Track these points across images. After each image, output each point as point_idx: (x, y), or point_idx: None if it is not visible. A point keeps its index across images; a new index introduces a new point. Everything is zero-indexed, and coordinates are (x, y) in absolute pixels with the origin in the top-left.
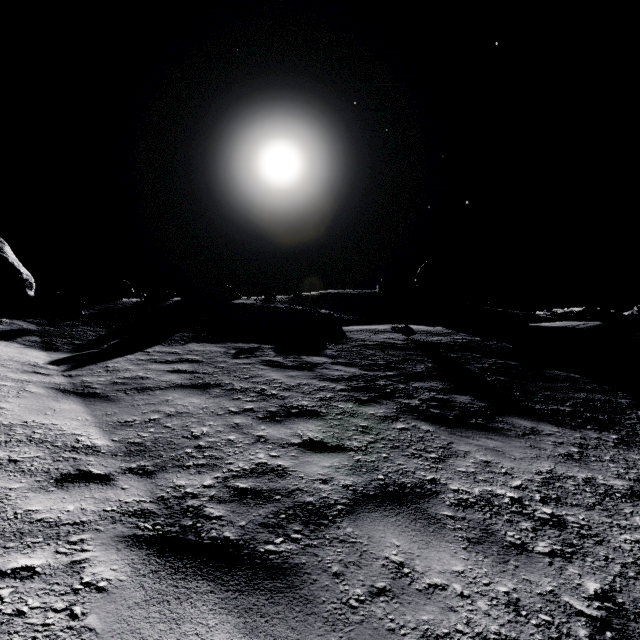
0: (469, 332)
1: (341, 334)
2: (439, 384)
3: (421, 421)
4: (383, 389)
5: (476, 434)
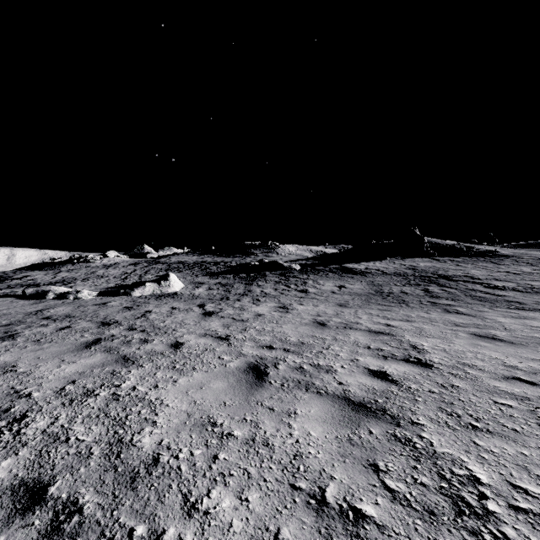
0: None
1: None
2: None
3: None
4: None
5: None
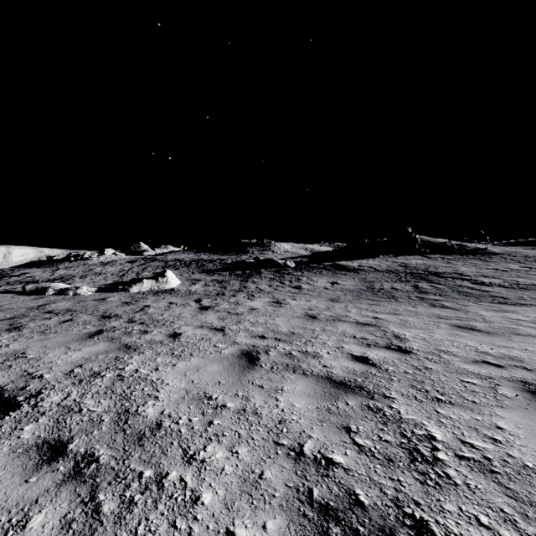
0: None
1: None
2: None
3: None
4: None
5: None
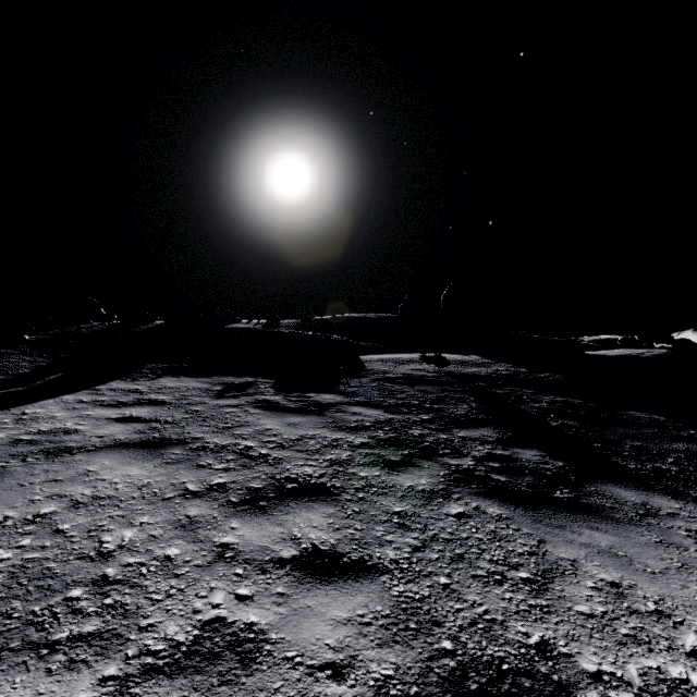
0: (511, 362)
1: (358, 365)
2: (492, 432)
3: (485, 498)
4: (420, 442)
5: (572, 520)
